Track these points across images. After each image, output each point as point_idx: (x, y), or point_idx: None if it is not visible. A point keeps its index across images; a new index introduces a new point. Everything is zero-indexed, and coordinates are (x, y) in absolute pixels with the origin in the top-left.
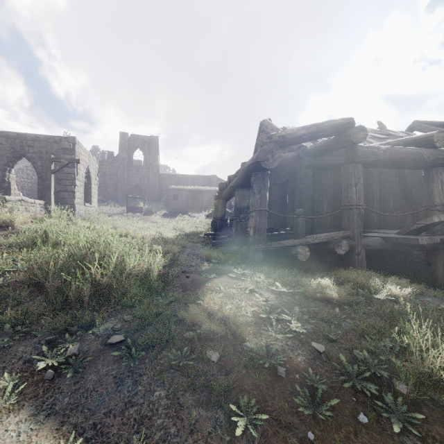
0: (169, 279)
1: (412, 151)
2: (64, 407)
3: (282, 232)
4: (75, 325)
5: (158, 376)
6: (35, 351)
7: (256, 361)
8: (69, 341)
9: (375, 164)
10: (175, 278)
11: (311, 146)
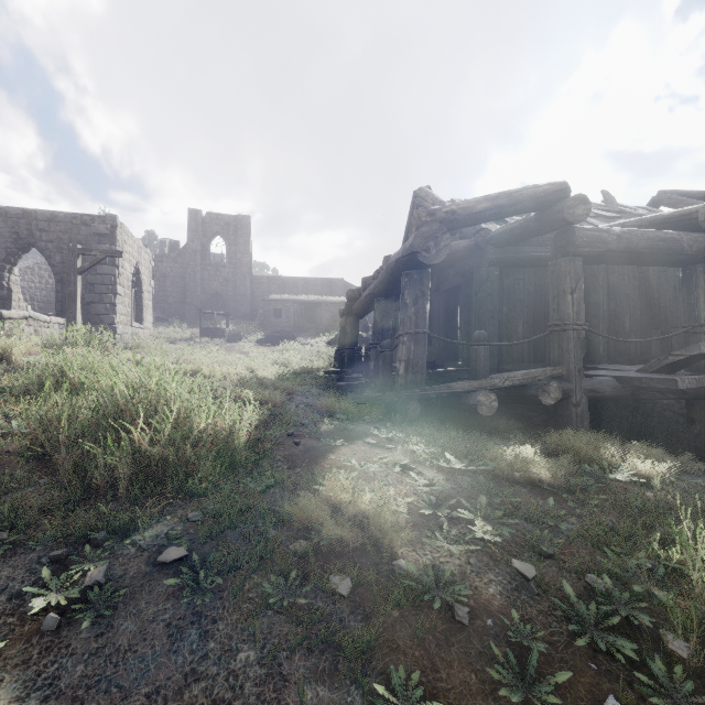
0: (266, 447)
1: (664, 237)
2: (74, 683)
3: (450, 368)
4: (102, 529)
5: (245, 623)
6: (31, 576)
7: (416, 595)
8: (90, 559)
9: (604, 258)
10: (275, 446)
11: (497, 230)
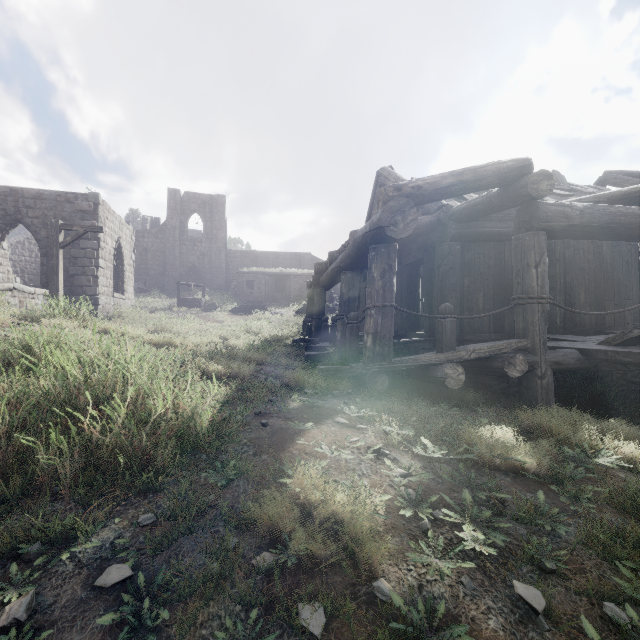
0: (232, 429)
1: (625, 212)
2: None
3: (414, 338)
4: (36, 540)
5: None
6: None
7: (403, 632)
8: (15, 583)
9: (566, 232)
10: (242, 427)
11: (459, 206)
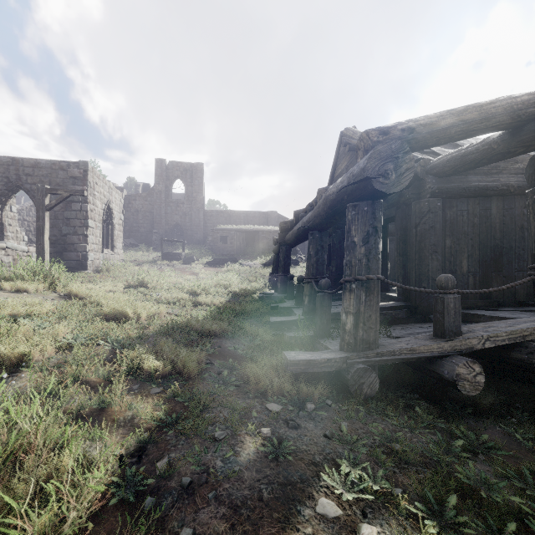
0: None
1: None
2: None
3: (387, 302)
4: None
5: None
6: None
7: None
8: None
9: None
10: None
11: (441, 157)
